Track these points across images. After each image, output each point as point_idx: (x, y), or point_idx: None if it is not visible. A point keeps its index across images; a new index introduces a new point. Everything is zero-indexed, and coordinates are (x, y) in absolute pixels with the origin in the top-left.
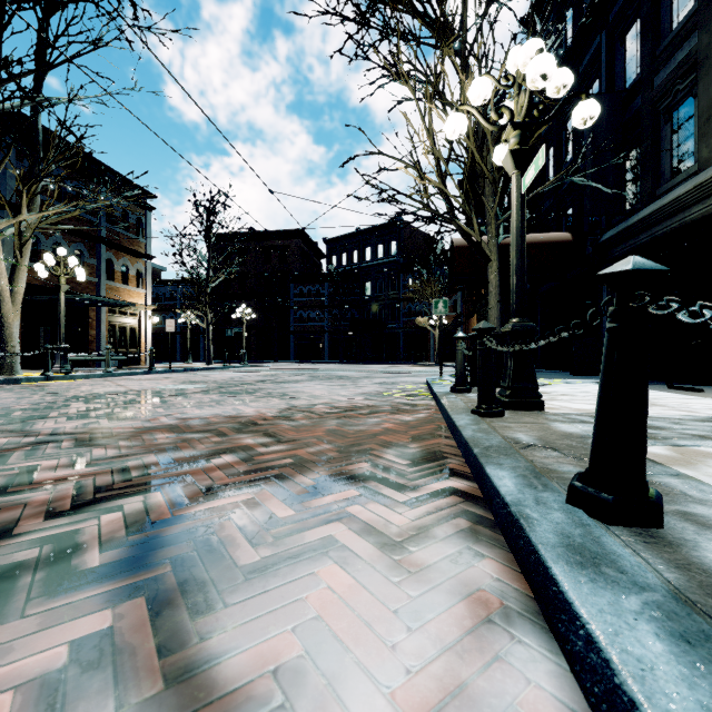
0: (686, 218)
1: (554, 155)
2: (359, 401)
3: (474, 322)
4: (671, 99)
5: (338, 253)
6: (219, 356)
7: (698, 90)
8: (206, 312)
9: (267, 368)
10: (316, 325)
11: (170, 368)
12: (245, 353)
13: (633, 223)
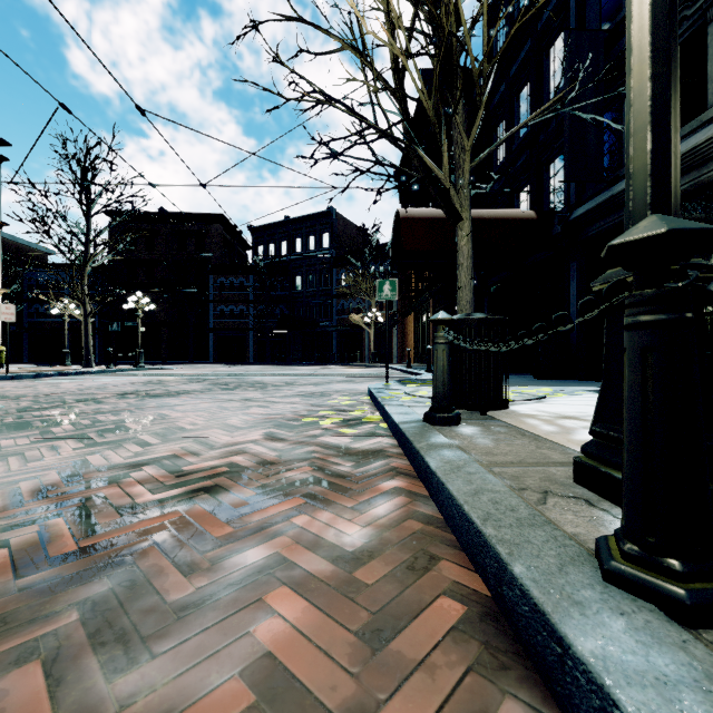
0: (704, 176)
1: (506, 129)
2: (252, 443)
3: (411, 320)
4: None
5: (265, 243)
6: (121, 356)
7: None
8: (83, 299)
9: (167, 372)
10: (240, 322)
11: (8, 374)
12: (141, 352)
13: (621, 190)
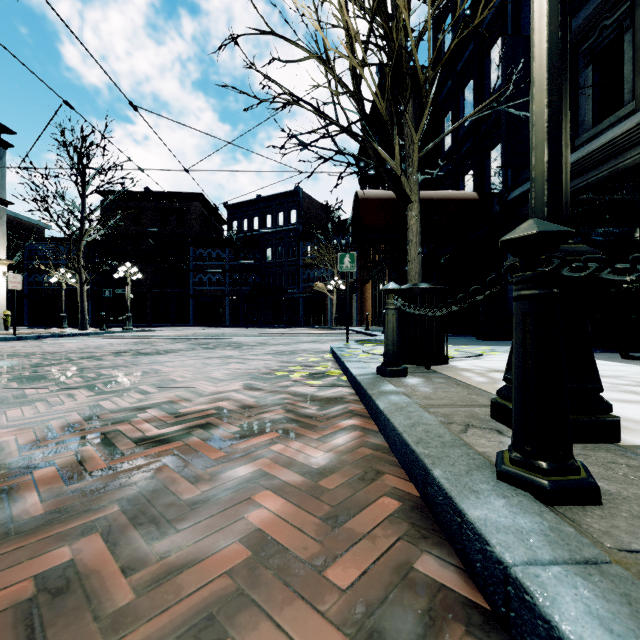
0: (620, 164)
1: (452, 119)
2: (234, 392)
3: (369, 287)
4: (595, 38)
5: (239, 218)
6: (111, 320)
7: (635, 19)
8: (79, 269)
9: (153, 333)
10: (216, 289)
11: (15, 335)
12: (130, 316)
13: None
